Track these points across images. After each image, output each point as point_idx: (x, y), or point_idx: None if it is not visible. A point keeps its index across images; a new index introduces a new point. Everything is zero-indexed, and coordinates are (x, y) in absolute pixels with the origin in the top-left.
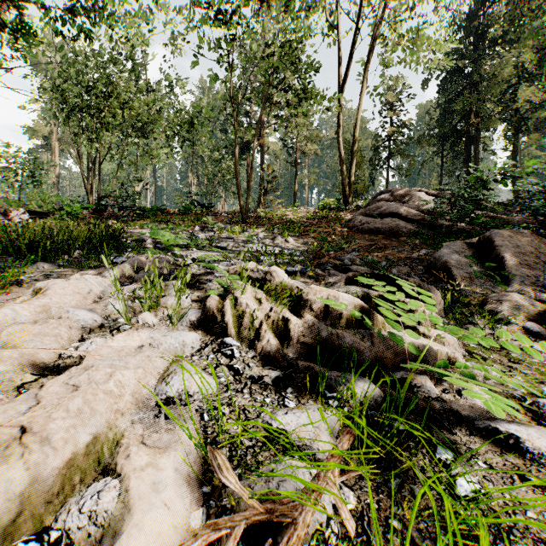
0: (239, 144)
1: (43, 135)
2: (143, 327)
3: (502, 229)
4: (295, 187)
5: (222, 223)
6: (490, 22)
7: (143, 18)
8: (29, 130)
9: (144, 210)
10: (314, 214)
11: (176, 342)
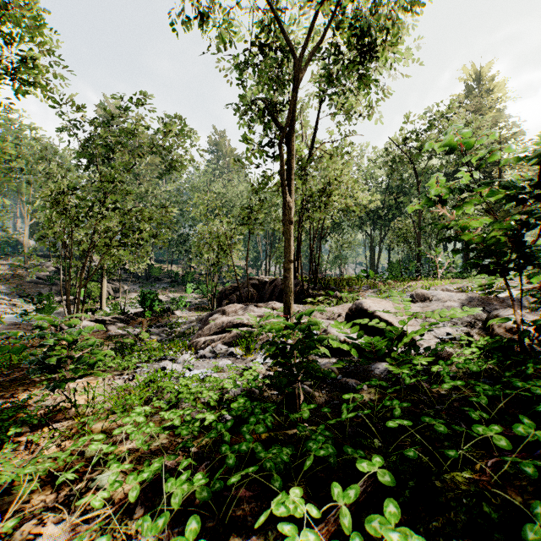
0: None
1: None
2: None
3: None
4: None
5: None
6: None
7: None
8: None
9: None
10: (9, 271)
11: None
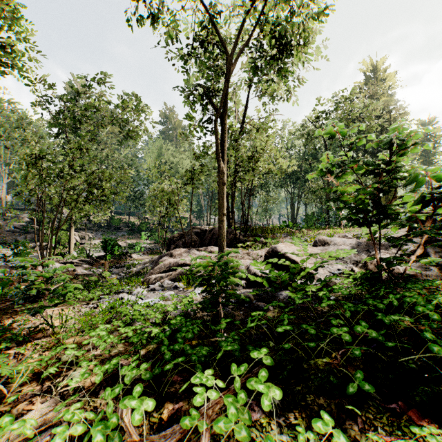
0: None
1: None
2: None
3: None
4: None
5: None
6: None
7: None
8: None
9: None
10: None
11: None
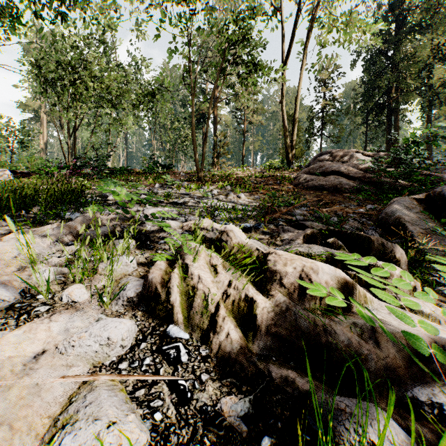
0: (196, 115)
1: (34, 109)
2: (66, 307)
3: (437, 185)
4: (243, 151)
5: (180, 180)
6: (409, 11)
7: (113, 4)
8: (22, 104)
9: (114, 170)
10: (261, 173)
11: (96, 342)
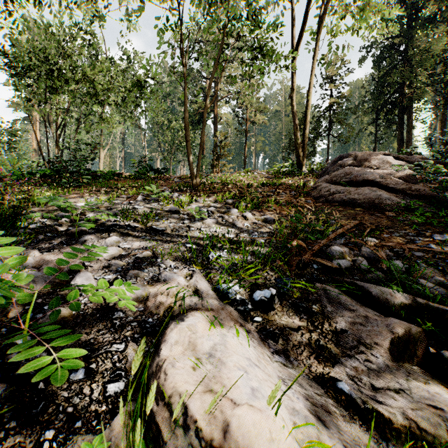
0: (195, 114)
1: None
2: None
3: None
4: (245, 152)
5: (171, 190)
6: (423, 2)
7: None
8: (13, 103)
9: (101, 174)
10: (269, 179)
11: None
